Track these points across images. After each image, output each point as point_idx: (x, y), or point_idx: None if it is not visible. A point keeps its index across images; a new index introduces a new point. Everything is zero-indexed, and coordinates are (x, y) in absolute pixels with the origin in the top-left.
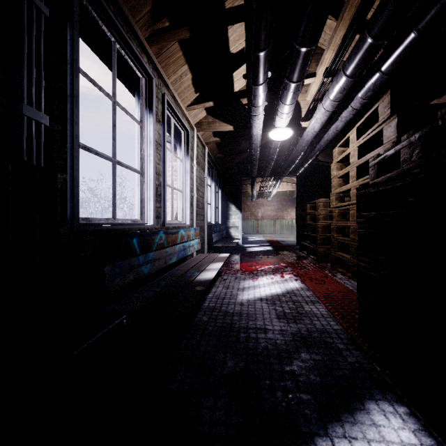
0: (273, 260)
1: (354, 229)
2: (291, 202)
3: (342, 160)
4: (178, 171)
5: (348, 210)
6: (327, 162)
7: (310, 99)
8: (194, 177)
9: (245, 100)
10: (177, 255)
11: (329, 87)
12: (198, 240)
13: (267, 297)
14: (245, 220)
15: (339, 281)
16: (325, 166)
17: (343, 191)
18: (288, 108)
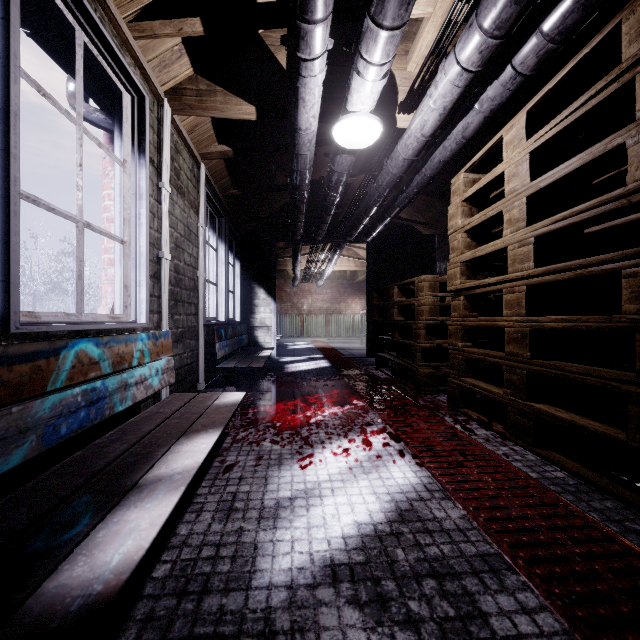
0: (337, 392)
1: (519, 334)
2: (352, 289)
3: (476, 195)
4: (117, 193)
5: (483, 296)
6: (416, 222)
7: (415, 68)
8: (165, 214)
9: (283, 51)
10: (42, 433)
11: (449, 50)
12: (168, 361)
13: (352, 552)
14: (283, 316)
15: (493, 451)
16: (410, 230)
17: (481, 257)
18: (385, 42)
